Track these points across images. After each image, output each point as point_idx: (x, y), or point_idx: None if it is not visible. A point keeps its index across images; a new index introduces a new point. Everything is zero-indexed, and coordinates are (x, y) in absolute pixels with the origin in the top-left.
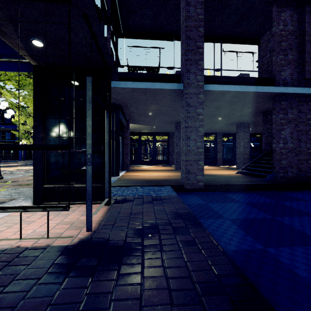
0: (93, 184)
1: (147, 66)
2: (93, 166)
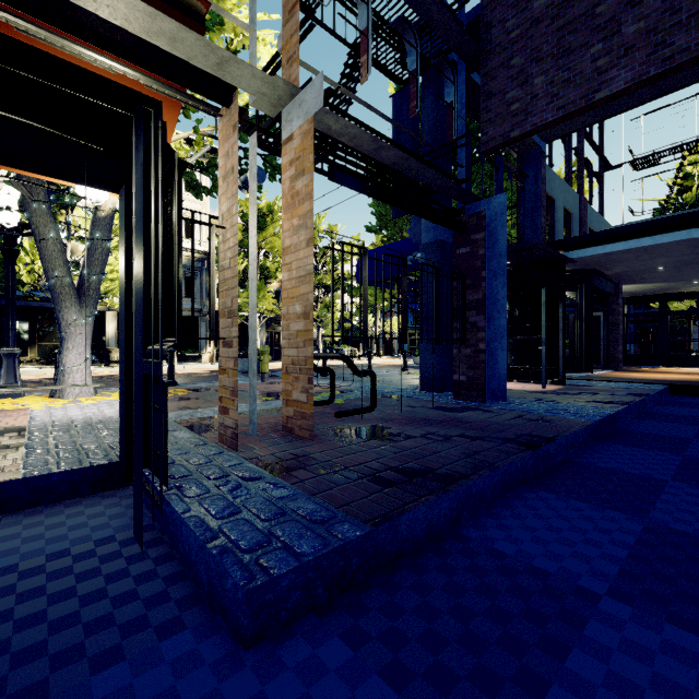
0: (547, 367)
1: (686, 143)
2: (548, 351)
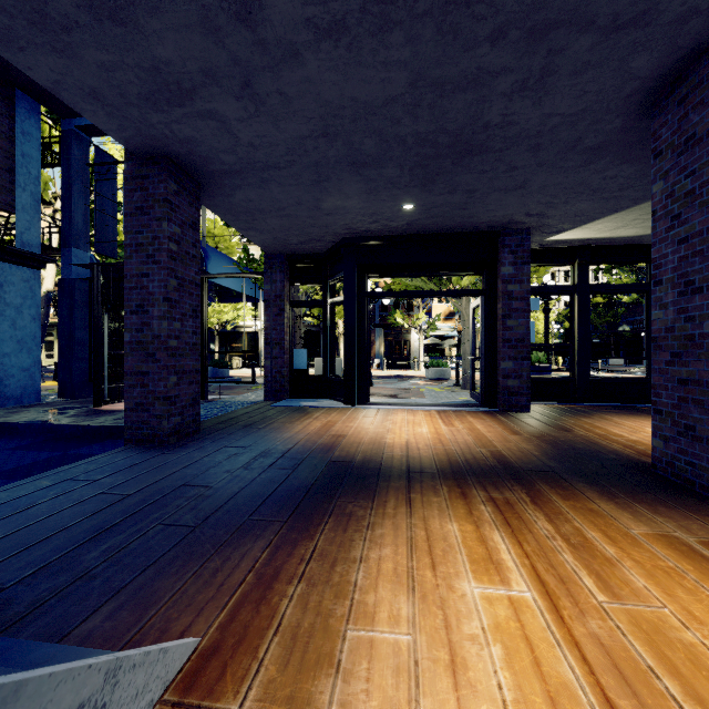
0: None
1: None
2: None
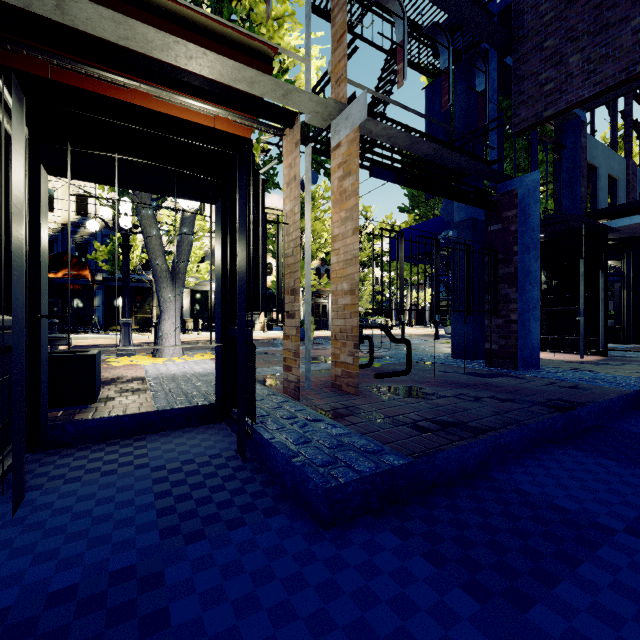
0: (587, 338)
1: None
2: (587, 321)
